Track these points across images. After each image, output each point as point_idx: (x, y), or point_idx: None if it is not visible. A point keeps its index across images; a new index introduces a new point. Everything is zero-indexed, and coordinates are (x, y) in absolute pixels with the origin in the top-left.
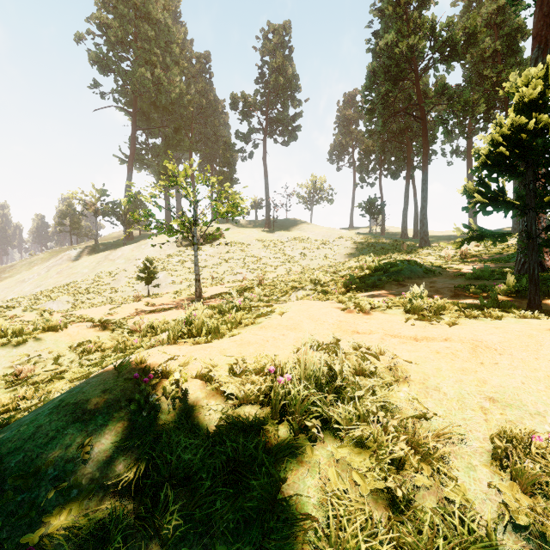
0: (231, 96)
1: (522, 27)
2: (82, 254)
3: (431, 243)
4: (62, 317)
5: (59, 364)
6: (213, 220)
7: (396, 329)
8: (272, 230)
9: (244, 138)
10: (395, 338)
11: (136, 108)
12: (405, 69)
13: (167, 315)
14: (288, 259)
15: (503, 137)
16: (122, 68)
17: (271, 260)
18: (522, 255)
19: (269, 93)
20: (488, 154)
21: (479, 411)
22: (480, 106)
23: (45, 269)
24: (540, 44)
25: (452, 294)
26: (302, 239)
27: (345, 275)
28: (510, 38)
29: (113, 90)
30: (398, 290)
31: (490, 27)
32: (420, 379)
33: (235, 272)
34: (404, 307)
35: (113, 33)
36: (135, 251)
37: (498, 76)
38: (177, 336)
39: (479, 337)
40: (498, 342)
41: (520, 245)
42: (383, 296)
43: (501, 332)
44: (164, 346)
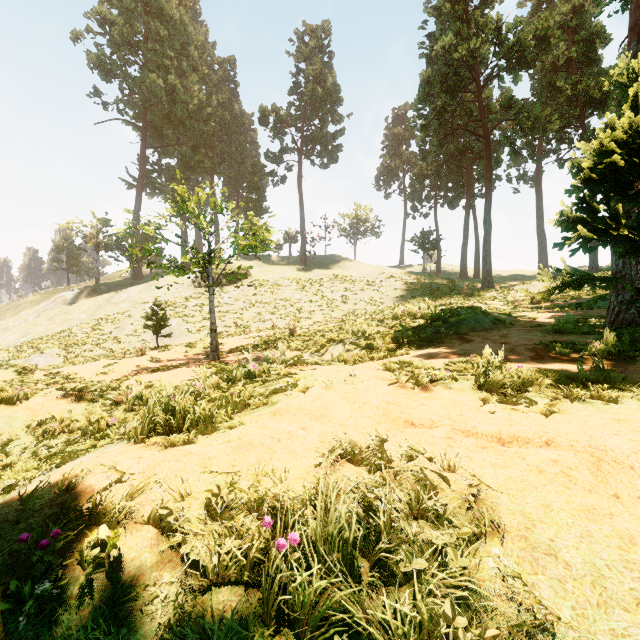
0: (260, 109)
1: (601, 32)
2: (80, 297)
3: (495, 284)
4: (45, 376)
5: (6, 453)
6: (232, 256)
7: (469, 419)
8: (309, 268)
9: (275, 159)
10: (469, 437)
11: (146, 122)
12: (465, 78)
13: (172, 376)
14: (327, 303)
15: (614, 143)
16: (128, 73)
17: (306, 304)
18: (616, 303)
19: (305, 106)
20: (592, 168)
21: (637, 612)
22: (553, 123)
23: (35, 314)
24: (639, 36)
25: (533, 355)
26: (344, 279)
27: (395, 325)
28: (586, 44)
29: (118, 100)
30: (462, 348)
31: (563, 31)
32: (519, 528)
33: (264, 319)
34: (475, 378)
35: (118, 31)
36: (144, 293)
37: (572, 89)
38: (148, 430)
39: (599, 441)
40: (631, 452)
41: (613, 290)
42: (444, 357)
43: (629, 430)
44: (128, 445)
